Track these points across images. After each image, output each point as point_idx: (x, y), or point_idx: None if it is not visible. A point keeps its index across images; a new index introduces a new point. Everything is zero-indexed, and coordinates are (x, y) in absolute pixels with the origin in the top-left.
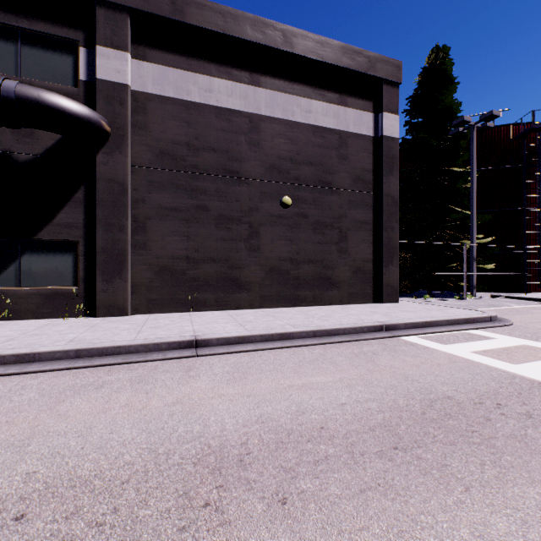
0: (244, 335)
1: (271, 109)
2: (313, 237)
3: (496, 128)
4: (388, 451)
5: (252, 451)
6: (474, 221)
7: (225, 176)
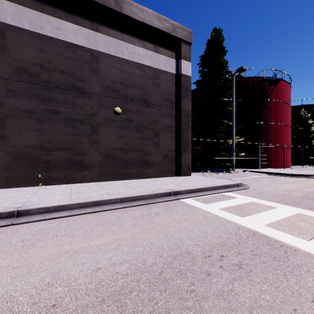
0: (63, 204)
1: (107, 48)
2: (136, 134)
3: (246, 78)
4: None
5: None
6: (234, 128)
7: (72, 90)
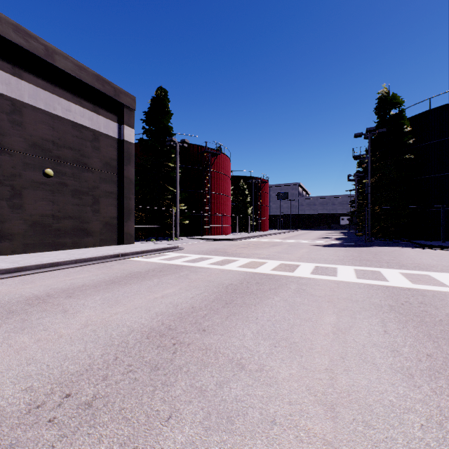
0: (23, 266)
1: (35, 100)
2: (72, 200)
3: (192, 145)
4: (109, 284)
5: (53, 294)
6: (178, 196)
7: None
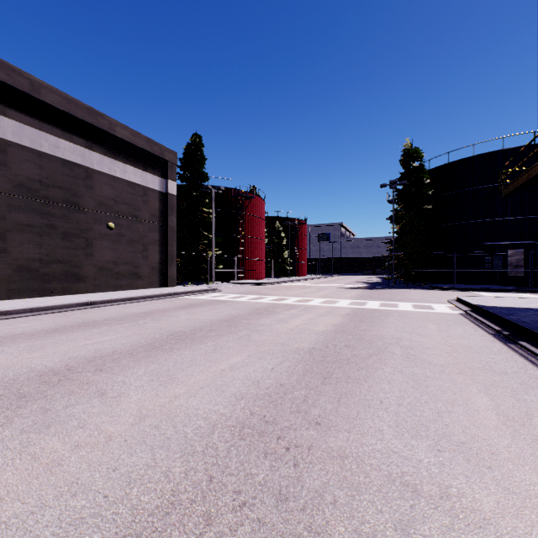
0: (113, 299)
1: (101, 166)
2: (128, 248)
3: (226, 188)
4: (182, 308)
5: (152, 311)
6: (213, 242)
7: (69, 206)
